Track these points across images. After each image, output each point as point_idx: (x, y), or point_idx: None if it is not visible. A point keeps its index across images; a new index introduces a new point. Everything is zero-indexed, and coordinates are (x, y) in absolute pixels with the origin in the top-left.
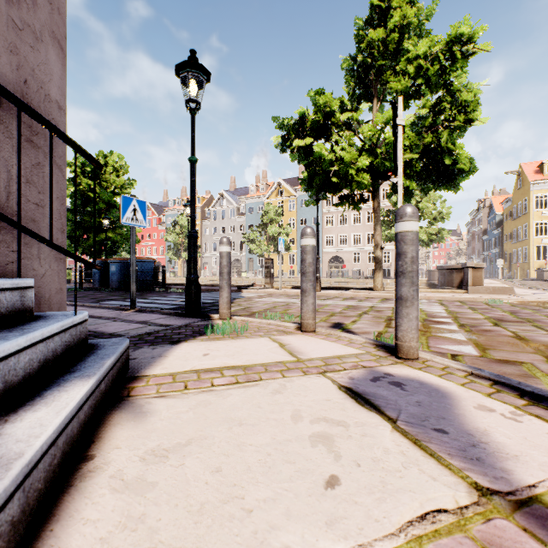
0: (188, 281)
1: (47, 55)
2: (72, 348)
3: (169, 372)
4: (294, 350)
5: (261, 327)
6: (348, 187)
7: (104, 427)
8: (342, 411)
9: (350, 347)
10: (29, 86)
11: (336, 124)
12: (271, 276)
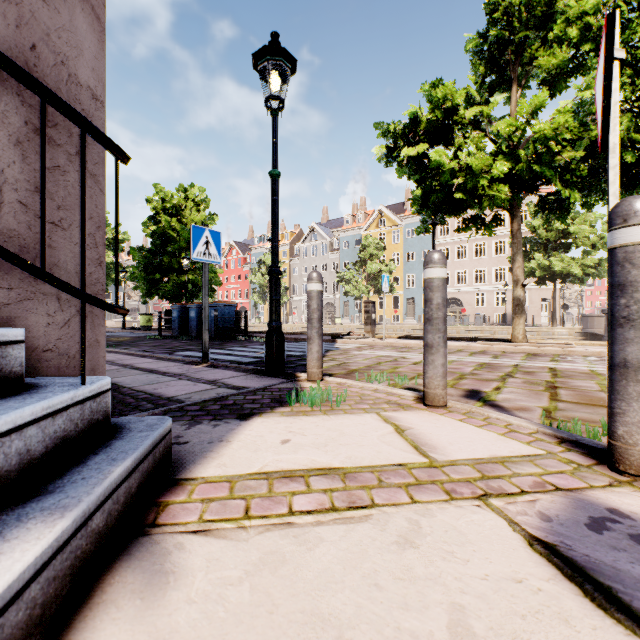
0: (269, 329)
1: (73, 20)
2: (72, 439)
3: (226, 473)
4: (421, 441)
5: (364, 395)
6: (475, 207)
7: (85, 610)
8: (565, 626)
9: (514, 439)
10: (40, 56)
11: (460, 123)
12: (372, 322)
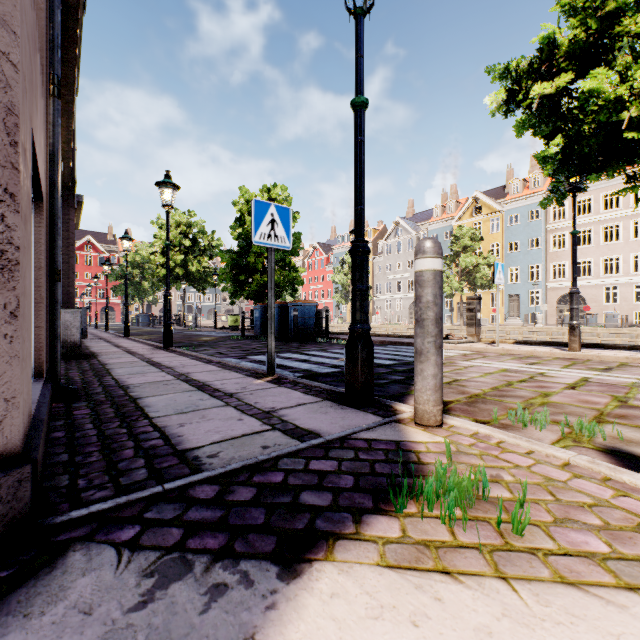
0: (350, 335)
1: None
2: None
3: None
4: None
5: (557, 486)
6: None
7: None
8: None
9: None
10: None
11: (626, 35)
12: (477, 323)
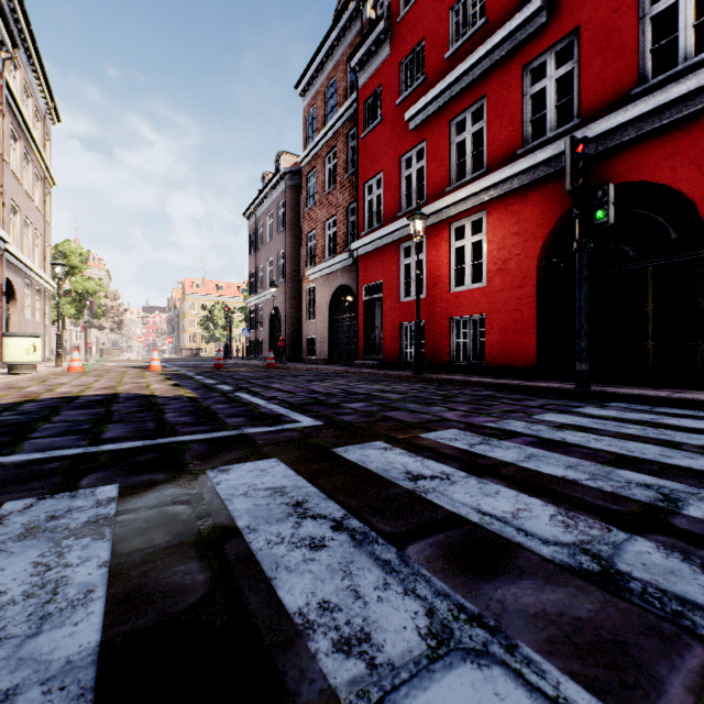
0: None
1: None
2: None
3: None
4: None
5: None
6: None
7: None
8: None
9: None
10: None
11: None
12: None
